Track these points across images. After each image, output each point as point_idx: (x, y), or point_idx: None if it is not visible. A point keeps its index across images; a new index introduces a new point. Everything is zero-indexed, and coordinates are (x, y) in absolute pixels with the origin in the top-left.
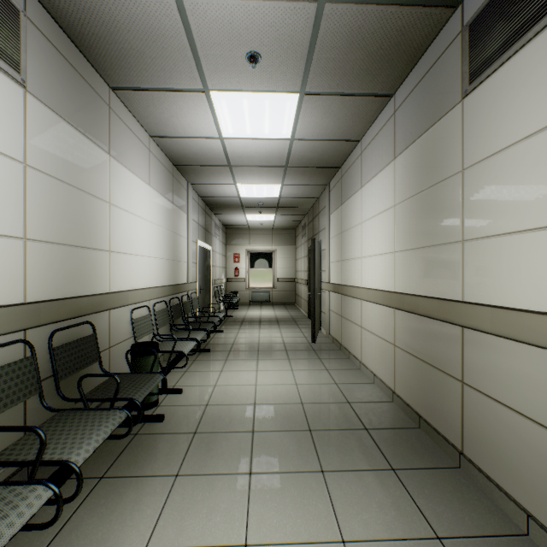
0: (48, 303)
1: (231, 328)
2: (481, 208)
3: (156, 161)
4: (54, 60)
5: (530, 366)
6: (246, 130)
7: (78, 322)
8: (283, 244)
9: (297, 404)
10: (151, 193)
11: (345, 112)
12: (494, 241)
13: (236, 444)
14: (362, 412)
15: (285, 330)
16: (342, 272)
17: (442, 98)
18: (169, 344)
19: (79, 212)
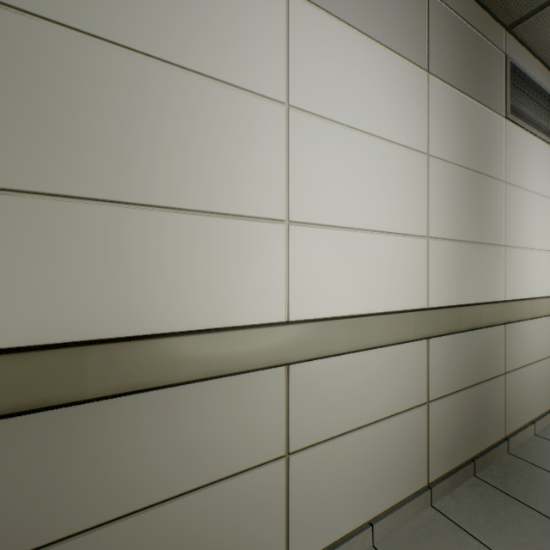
0: None
1: None
2: (514, 224)
3: None
4: None
5: (531, 331)
6: None
7: None
8: None
9: None
10: None
11: None
12: (519, 251)
13: None
14: (534, 545)
15: None
16: None
17: (491, 90)
18: None
19: None
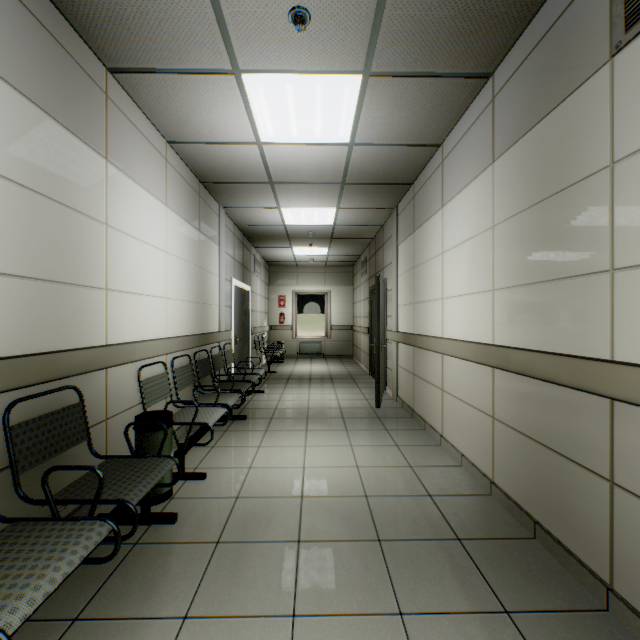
0: (2, 362)
1: (274, 388)
2: None
3: (176, 176)
4: (15, 15)
5: None
6: (291, 131)
7: (56, 387)
8: (338, 284)
9: (360, 498)
10: (169, 216)
11: (424, 102)
12: None
13: (274, 563)
14: (450, 511)
15: (340, 390)
16: (414, 317)
17: (573, 64)
18: (190, 413)
19: (57, 234)
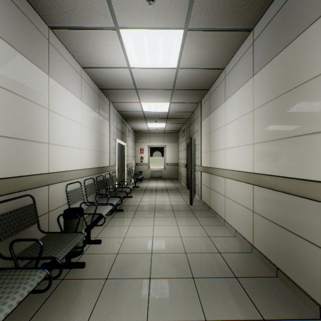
0: None
1: (137, 195)
2: None
3: (87, 85)
4: None
5: None
6: (146, 61)
7: (20, 195)
8: (170, 142)
9: (182, 254)
10: (83, 106)
11: (216, 45)
12: None
13: (136, 291)
14: (231, 261)
15: (172, 196)
16: (210, 159)
17: (299, 19)
18: (93, 208)
19: (21, 113)
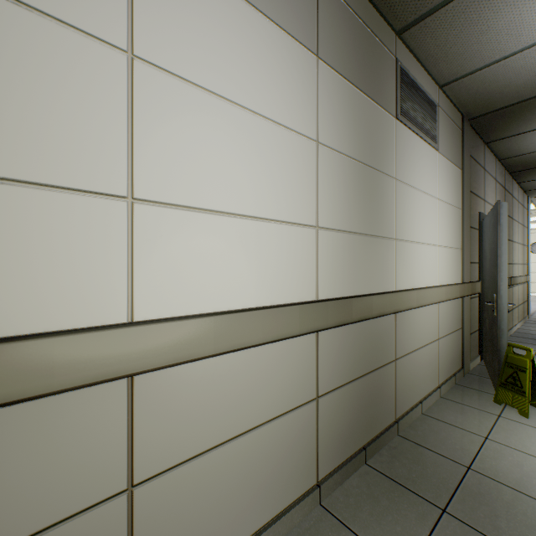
0: None
1: None
2: (404, 219)
3: None
4: None
5: (419, 319)
6: None
7: None
8: None
9: None
10: None
11: None
12: (409, 245)
13: None
14: (409, 532)
15: None
16: None
17: (382, 89)
18: None
19: None
